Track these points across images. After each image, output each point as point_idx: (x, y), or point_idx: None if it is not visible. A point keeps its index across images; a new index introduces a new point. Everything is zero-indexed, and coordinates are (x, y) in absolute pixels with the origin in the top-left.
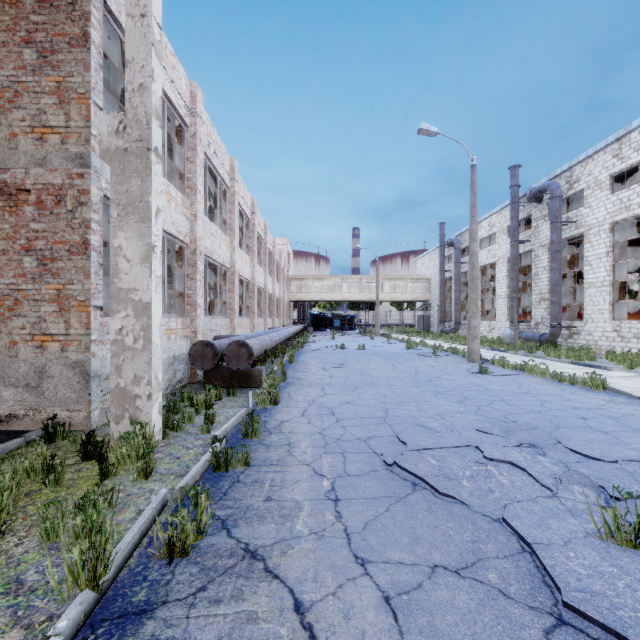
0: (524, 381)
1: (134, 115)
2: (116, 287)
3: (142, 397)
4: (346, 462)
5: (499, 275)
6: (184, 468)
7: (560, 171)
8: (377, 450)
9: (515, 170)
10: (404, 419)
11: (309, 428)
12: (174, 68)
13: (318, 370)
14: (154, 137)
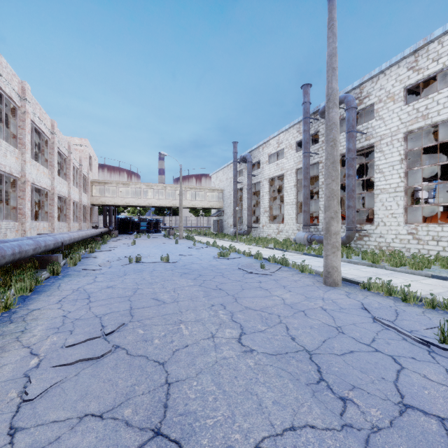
0: None
1: None
2: None
3: None
4: None
5: (287, 185)
6: None
7: (351, 87)
8: None
9: (307, 88)
10: None
11: None
12: None
13: None
14: None
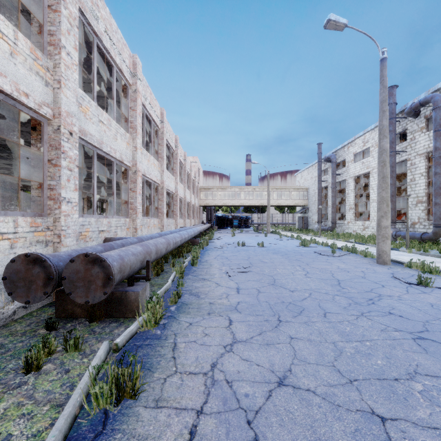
0: None
1: None
2: None
3: None
4: None
5: (373, 182)
6: None
7: None
8: None
9: (393, 90)
10: None
11: None
12: None
13: (222, 277)
14: None
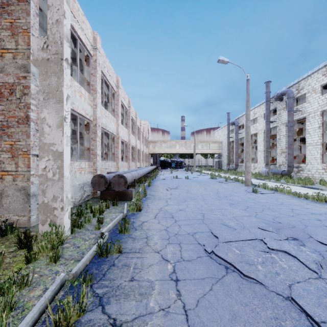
0: (278, 197)
1: (53, 38)
2: (42, 142)
3: (58, 209)
4: (182, 250)
5: (259, 139)
6: (80, 254)
7: (293, 84)
8: (200, 242)
9: (268, 84)
10: (214, 220)
11: (159, 226)
12: (83, 22)
13: (164, 190)
14: (65, 52)
